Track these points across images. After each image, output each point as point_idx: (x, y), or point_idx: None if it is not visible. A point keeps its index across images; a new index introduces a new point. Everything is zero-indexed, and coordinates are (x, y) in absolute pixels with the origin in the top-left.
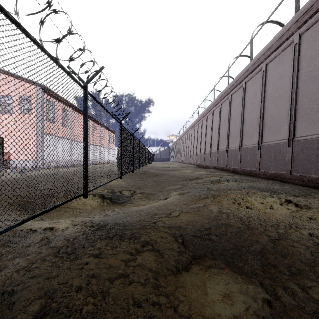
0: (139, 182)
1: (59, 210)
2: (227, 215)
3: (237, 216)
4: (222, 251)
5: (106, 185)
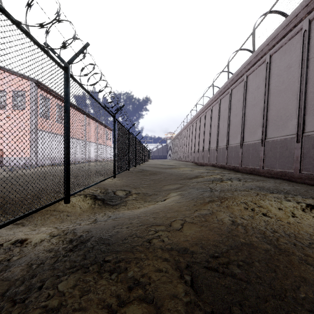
0: (135, 181)
1: (44, 213)
2: (243, 227)
3: (257, 230)
4: (256, 302)
5: (100, 184)
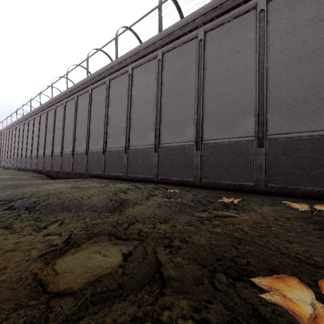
0: None
1: None
2: None
3: None
4: None
5: None
